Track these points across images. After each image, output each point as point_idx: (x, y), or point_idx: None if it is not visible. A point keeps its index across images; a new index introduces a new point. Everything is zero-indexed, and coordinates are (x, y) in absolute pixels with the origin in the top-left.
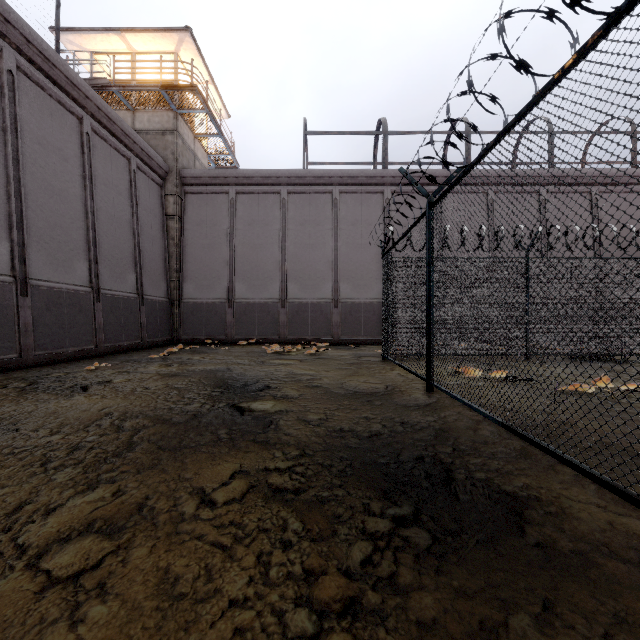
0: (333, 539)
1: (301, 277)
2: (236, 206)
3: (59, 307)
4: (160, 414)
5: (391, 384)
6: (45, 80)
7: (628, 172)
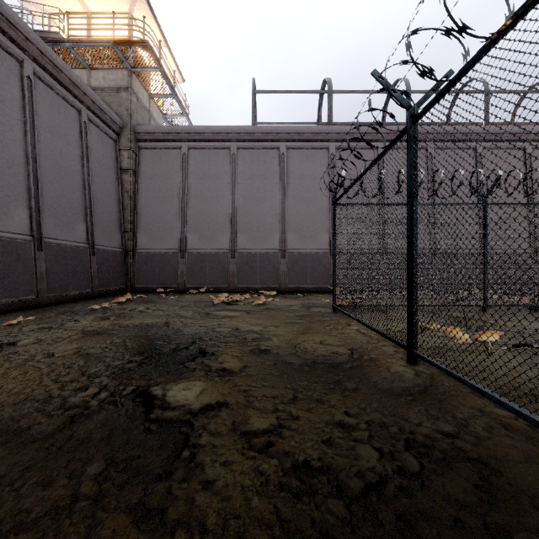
0: None
1: (250, 228)
2: (188, 161)
3: None
4: (20, 416)
5: (355, 348)
6: None
7: None
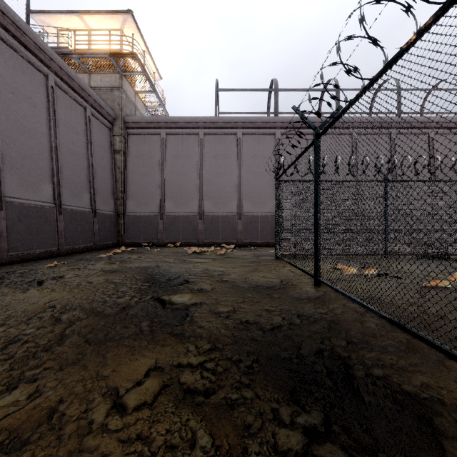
0: None
1: (214, 196)
2: (166, 144)
3: (28, 218)
4: (95, 307)
5: (285, 279)
6: (18, 44)
7: (456, 119)
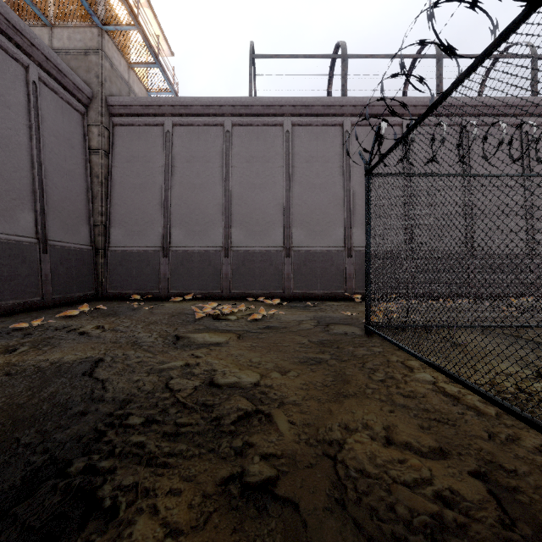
0: None
1: (247, 222)
2: (173, 140)
3: None
4: None
5: (487, 471)
6: None
7: None
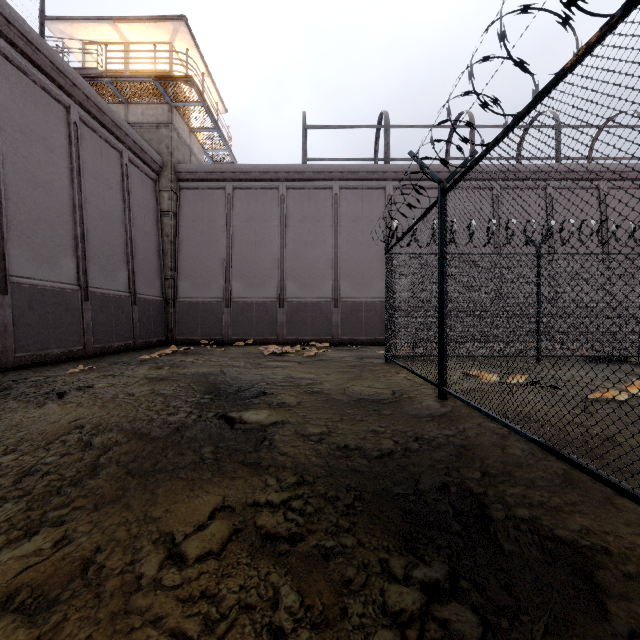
0: (342, 624)
1: (300, 275)
2: (233, 202)
3: (43, 306)
4: (138, 427)
5: (398, 389)
6: (28, 65)
7: (637, 167)
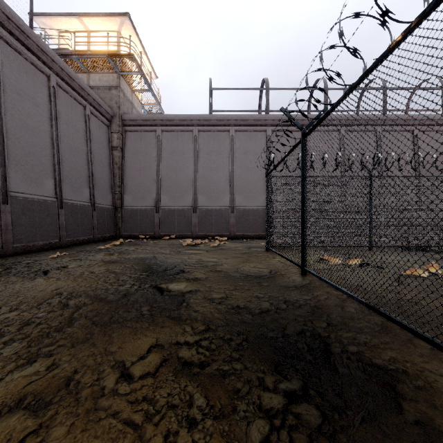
0: (233, 416)
1: (208, 191)
2: (161, 140)
3: (32, 212)
4: (98, 293)
5: (274, 269)
6: (22, 47)
7: (439, 116)
